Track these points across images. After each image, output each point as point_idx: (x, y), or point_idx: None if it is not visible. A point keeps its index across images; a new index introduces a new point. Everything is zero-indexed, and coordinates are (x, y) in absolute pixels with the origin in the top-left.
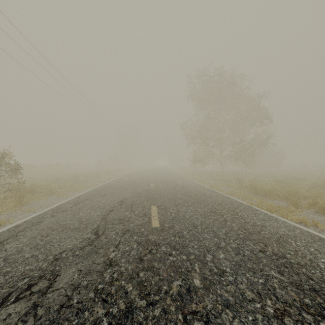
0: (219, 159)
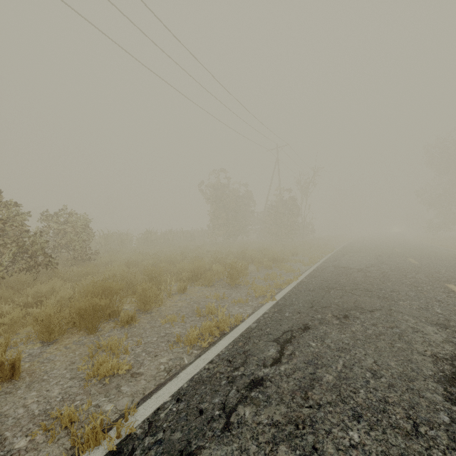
0: None
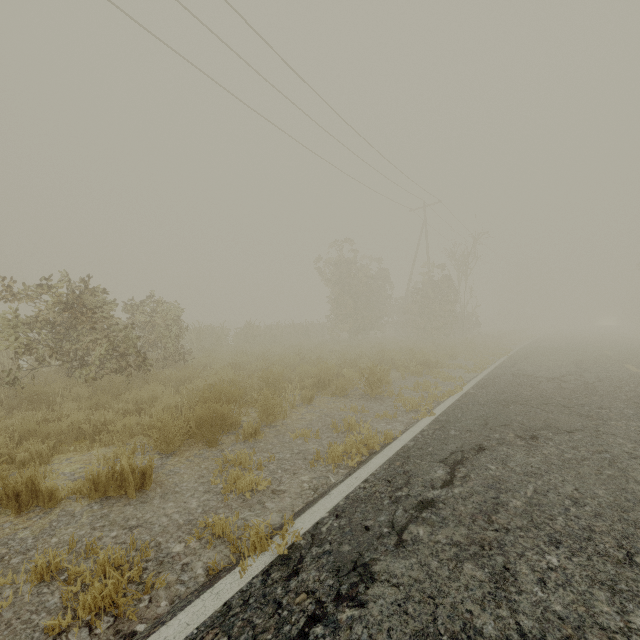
0: None
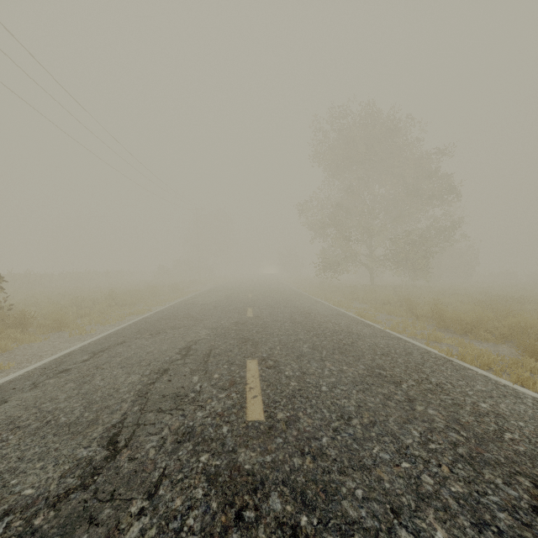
0: (367, 264)
